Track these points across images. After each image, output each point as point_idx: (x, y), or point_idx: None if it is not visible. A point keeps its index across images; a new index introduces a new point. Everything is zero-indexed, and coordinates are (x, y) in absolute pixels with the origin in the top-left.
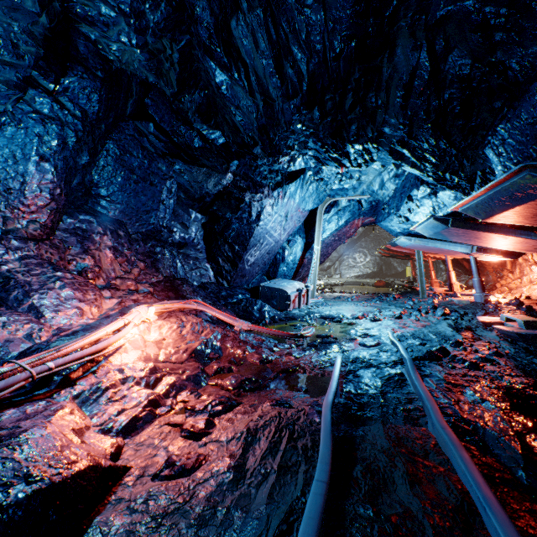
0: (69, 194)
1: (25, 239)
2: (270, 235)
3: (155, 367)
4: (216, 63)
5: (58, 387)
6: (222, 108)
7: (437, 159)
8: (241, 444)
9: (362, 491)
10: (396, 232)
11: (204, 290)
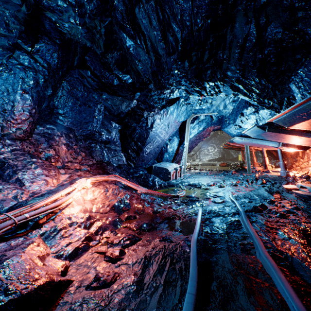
0: (40, 112)
1: (14, 139)
2: (159, 136)
3: (90, 216)
4: (126, 34)
5: (31, 228)
6: (130, 61)
7: (260, 91)
8: (141, 266)
9: (217, 300)
10: (233, 134)
11: (120, 169)
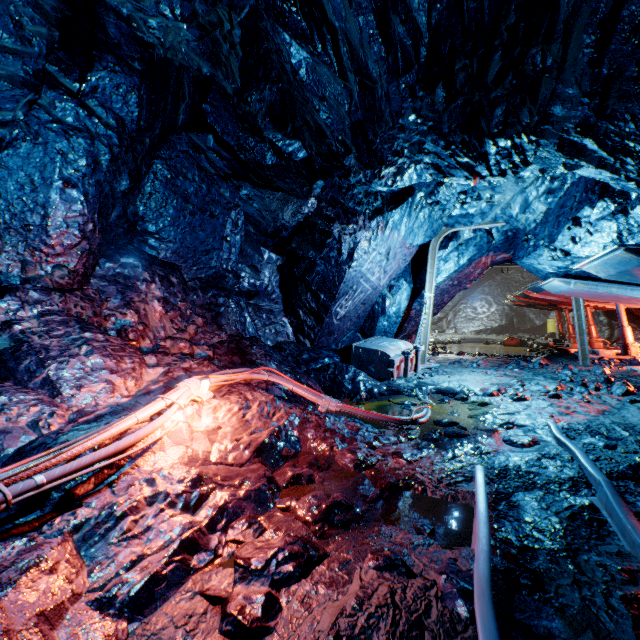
0: (106, 230)
1: (48, 290)
2: (366, 279)
3: (200, 476)
4: (290, 34)
5: (55, 509)
6: (301, 105)
7: None
8: None
9: None
10: (545, 272)
11: (279, 353)
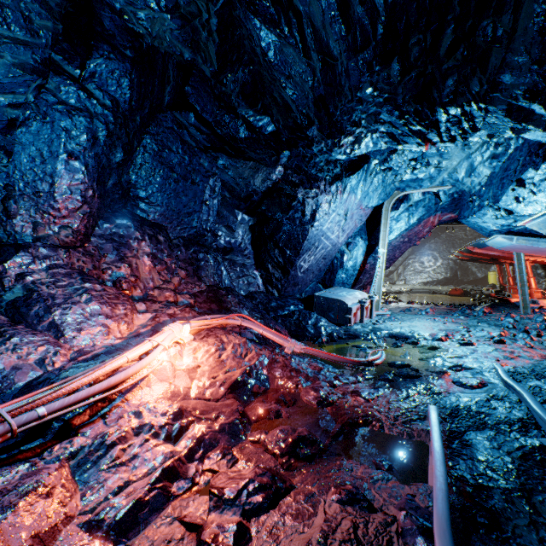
0: (104, 196)
1: (55, 247)
2: (326, 237)
3: (181, 409)
4: (260, 19)
5: (55, 437)
6: (270, 84)
7: None
8: None
9: None
10: (489, 229)
11: (251, 301)
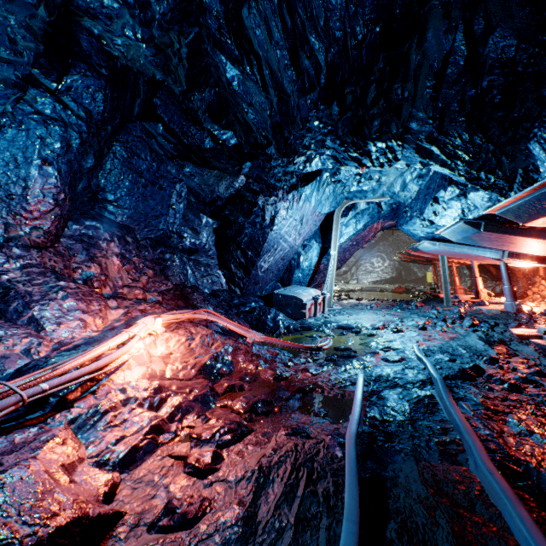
0: (74, 199)
1: (27, 247)
2: (285, 240)
3: (160, 386)
4: (226, 56)
5: (53, 409)
6: (234, 106)
7: (471, 157)
8: (251, 486)
9: None
10: (419, 236)
11: (215, 298)
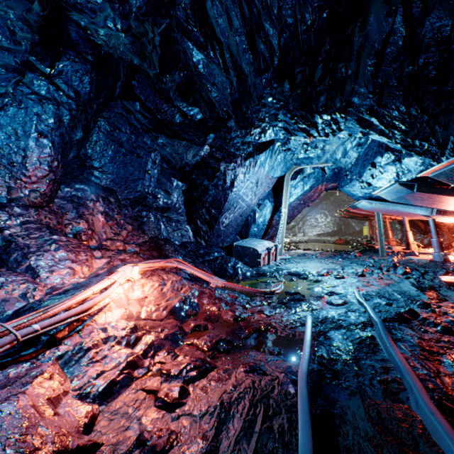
0: (66, 166)
1: (26, 206)
2: (242, 200)
3: (136, 326)
4: (193, 43)
5: (44, 346)
6: (199, 86)
7: (407, 126)
8: (214, 421)
9: None
10: (358, 196)
11: (184, 249)
